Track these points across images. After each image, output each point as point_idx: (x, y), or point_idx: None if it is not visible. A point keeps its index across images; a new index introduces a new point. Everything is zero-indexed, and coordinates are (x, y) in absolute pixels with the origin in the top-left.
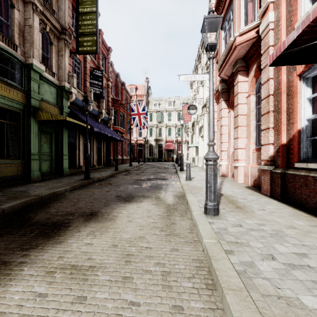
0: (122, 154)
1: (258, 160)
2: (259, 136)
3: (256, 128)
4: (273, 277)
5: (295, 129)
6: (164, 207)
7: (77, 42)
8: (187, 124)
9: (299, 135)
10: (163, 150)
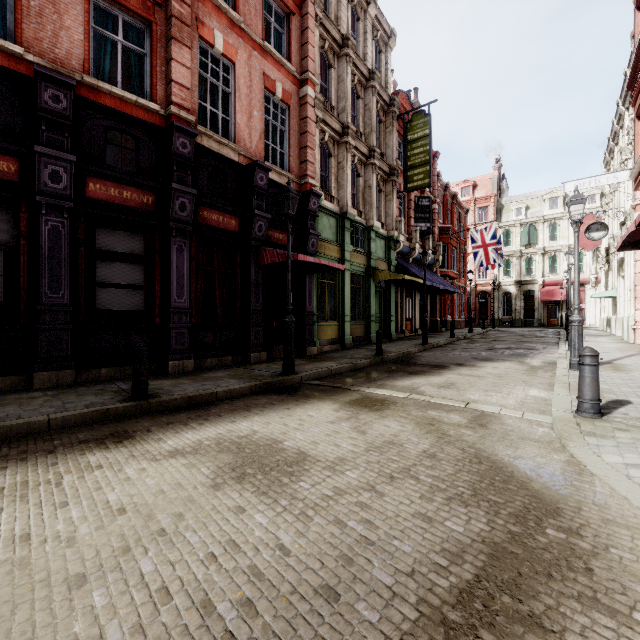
0: (452, 313)
1: None
2: None
3: None
4: None
5: None
6: (528, 366)
7: (405, 179)
8: None
9: None
10: (535, 303)
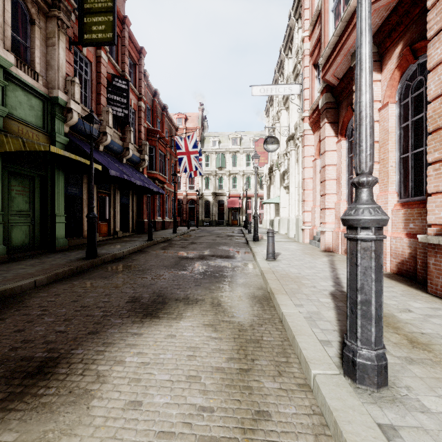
0: (162, 215)
1: (408, 225)
2: (405, 180)
3: (400, 164)
4: None
5: None
6: (231, 335)
7: (81, 25)
8: (261, 170)
9: None
10: (224, 209)
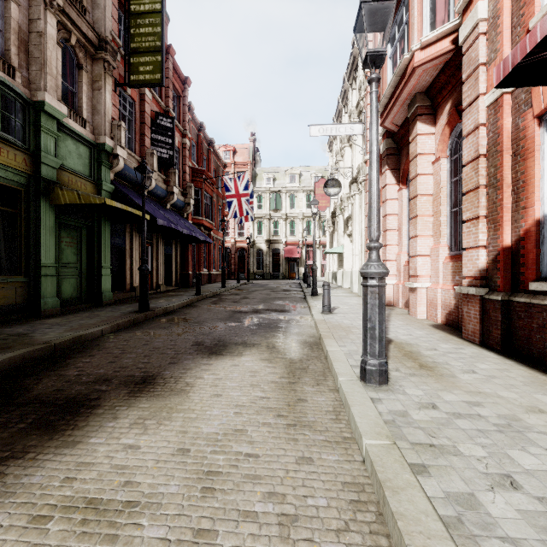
0: (208, 267)
1: (455, 277)
2: (456, 233)
3: (451, 218)
4: (524, 535)
5: (530, 219)
6: (284, 365)
7: (127, 66)
8: (324, 213)
9: (538, 231)
10: (280, 259)
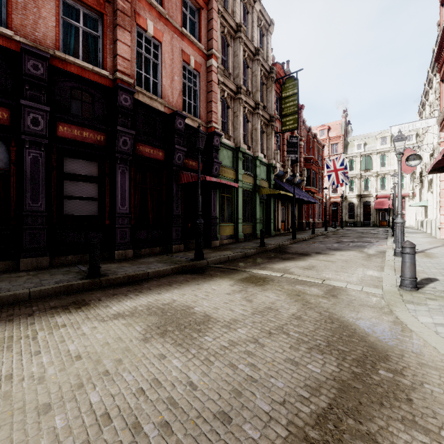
0: (313, 217)
1: None
2: None
3: None
4: None
5: None
6: (366, 254)
7: (280, 124)
8: None
9: None
10: (371, 210)
